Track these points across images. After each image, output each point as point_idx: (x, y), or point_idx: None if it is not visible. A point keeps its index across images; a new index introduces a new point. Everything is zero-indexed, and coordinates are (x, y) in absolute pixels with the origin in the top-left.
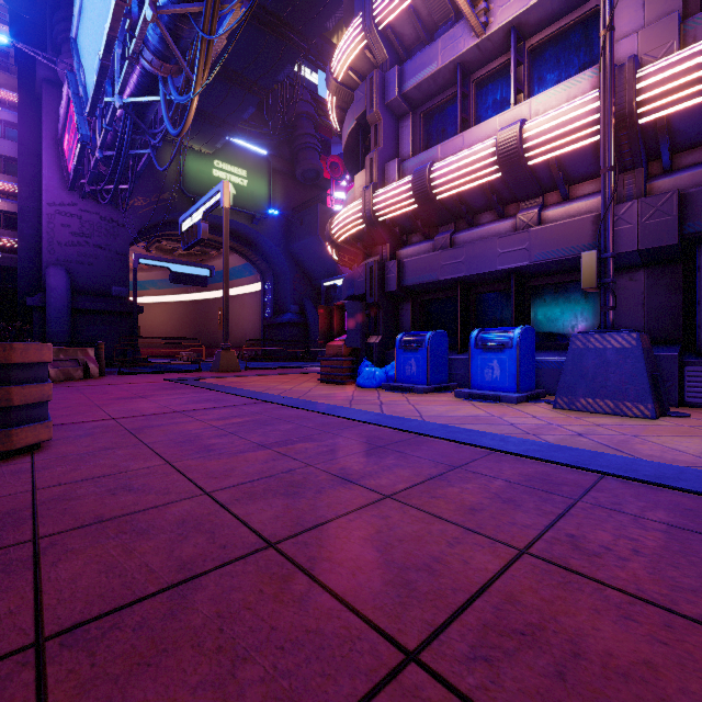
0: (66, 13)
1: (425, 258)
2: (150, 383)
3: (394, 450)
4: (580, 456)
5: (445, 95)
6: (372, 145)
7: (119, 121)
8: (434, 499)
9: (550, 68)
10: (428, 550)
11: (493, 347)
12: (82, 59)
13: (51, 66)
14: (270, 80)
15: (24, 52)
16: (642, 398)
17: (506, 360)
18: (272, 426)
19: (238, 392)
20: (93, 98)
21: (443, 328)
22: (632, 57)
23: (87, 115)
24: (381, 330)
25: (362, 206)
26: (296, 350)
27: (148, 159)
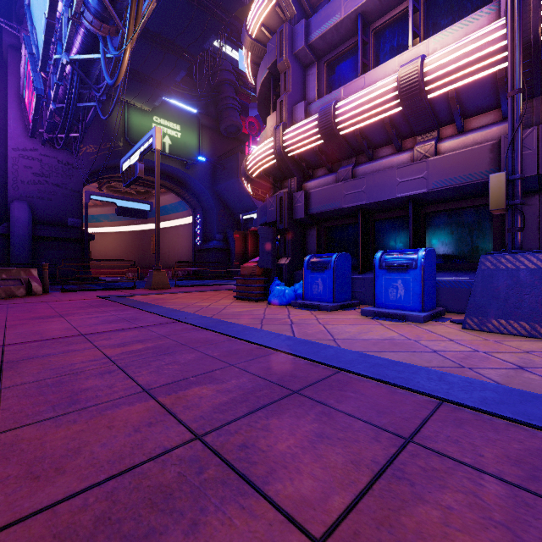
0: None
1: (329, 188)
2: (82, 300)
3: (313, 399)
4: None
5: (347, 45)
6: (282, 90)
7: (68, 77)
8: None
9: (443, 14)
10: None
11: (396, 267)
12: (34, 22)
13: (15, 34)
14: (197, 48)
15: None
16: None
17: (410, 280)
18: (172, 355)
19: (157, 310)
20: (43, 54)
21: (345, 251)
22: None
23: (39, 70)
24: (290, 253)
25: (273, 143)
26: (218, 270)
27: (95, 111)
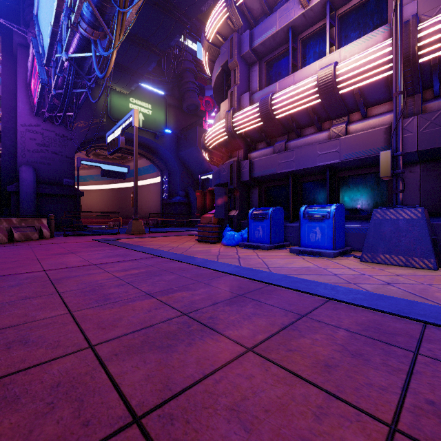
0: (32, 1)
1: (267, 158)
2: (82, 242)
3: (251, 298)
4: (399, 305)
5: (281, 49)
6: (232, 83)
7: (66, 70)
8: (291, 353)
9: (352, 29)
10: (296, 426)
11: (315, 218)
12: (41, 28)
13: (23, 35)
14: (165, 45)
15: (6, 26)
16: (426, 255)
17: (325, 227)
18: (159, 276)
19: (140, 249)
20: (48, 53)
21: (280, 205)
22: (415, 15)
23: (44, 65)
24: (238, 207)
25: (225, 124)
26: (182, 220)
27: (86, 95)
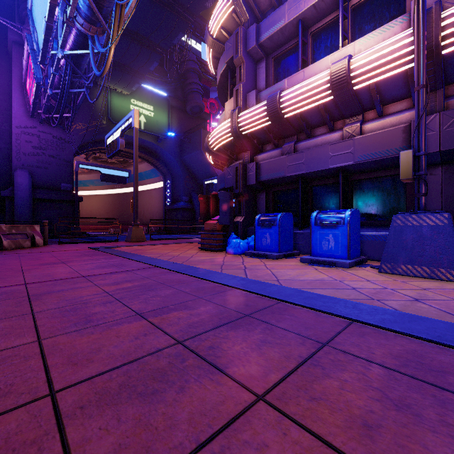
0: None
1: (275, 160)
2: (77, 250)
3: (260, 320)
4: (438, 329)
5: (290, 44)
6: (237, 80)
7: (62, 68)
8: (315, 403)
9: (367, 21)
10: None
11: (328, 224)
12: (35, 24)
13: (18, 32)
14: (168, 43)
15: (0, 23)
16: None
17: (339, 234)
18: (155, 291)
19: (138, 258)
20: (43, 50)
21: (288, 211)
22: (438, 1)
23: (39, 63)
24: (244, 212)
25: (230, 124)
26: (185, 226)
27: (84, 96)
